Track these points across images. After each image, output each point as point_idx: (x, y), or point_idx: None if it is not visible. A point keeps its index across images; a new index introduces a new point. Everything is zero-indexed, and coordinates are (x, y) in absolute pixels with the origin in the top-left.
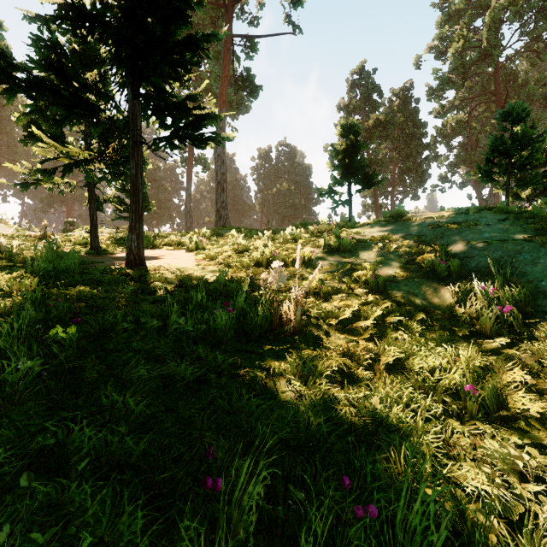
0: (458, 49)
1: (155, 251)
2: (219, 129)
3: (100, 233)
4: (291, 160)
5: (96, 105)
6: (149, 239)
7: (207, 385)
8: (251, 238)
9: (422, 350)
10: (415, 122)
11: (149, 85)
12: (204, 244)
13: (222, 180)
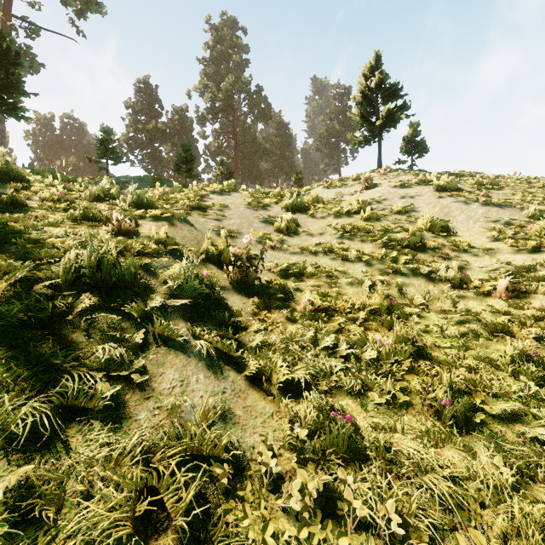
0: (209, 98)
1: None
2: None
3: None
4: (79, 136)
5: None
6: None
7: None
8: None
9: None
10: (189, 137)
11: None
12: None
13: (1, 136)
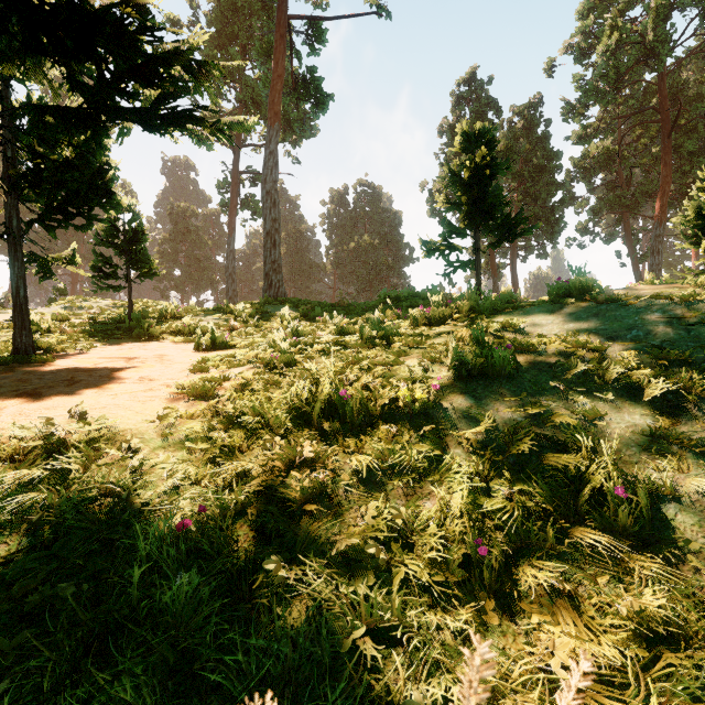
0: (610, 45)
1: (145, 347)
2: (268, 154)
3: (86, 309)
4: (374, 204)
5: None
6: (144, 324)
7: None
8: (313, 320)
9: None
10: (546, 151)
11: None
12: (227, 337)
13: (273, 230)
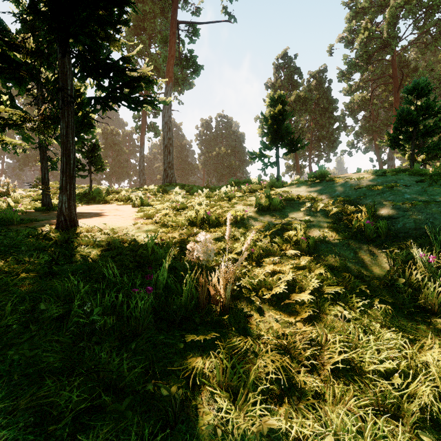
0: (363, 39)
1: (105, 206)
2: None
3: None
4: (227, 128)
5: (11, 58)
6: (101, 195)
7: (102, 412)
8: (192, 194)
9: (371, 339)
10: (328, 99)
11: (78, 43)
12: (149, 200)
13: (169, 144)
